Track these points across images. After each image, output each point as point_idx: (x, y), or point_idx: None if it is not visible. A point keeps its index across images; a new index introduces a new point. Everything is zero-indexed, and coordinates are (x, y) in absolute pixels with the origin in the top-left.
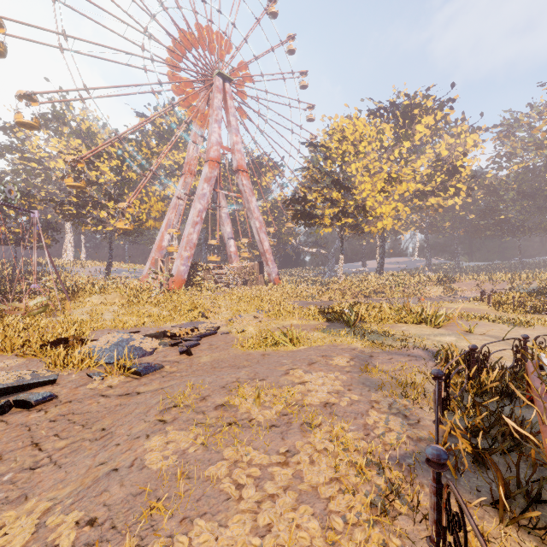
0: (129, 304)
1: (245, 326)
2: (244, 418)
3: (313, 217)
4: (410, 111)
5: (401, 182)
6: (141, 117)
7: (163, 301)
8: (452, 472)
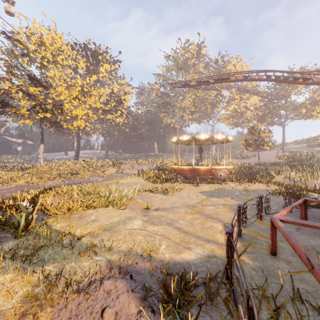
0: None
1: None
2: None
3: (6, 105)
4: (97, 56)
5: (91, 96)
6: None
7: None
8: None
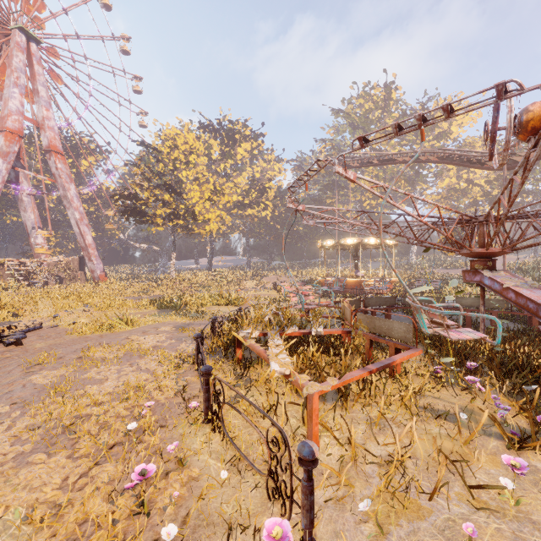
0: None
1: (76, 319)
2: (99, 359)
3: (145, 215)
4: (233, 135)
5: (224, 195)
6: None
7: None
8: (212, 353)
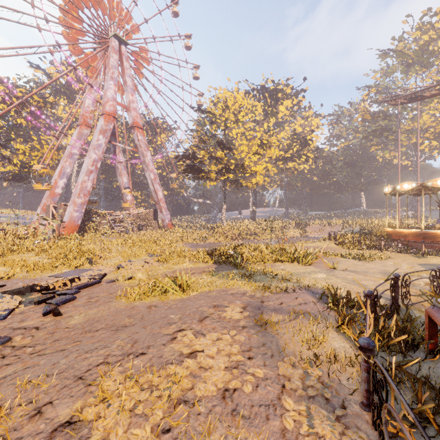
0: (5, 252)
1: (134, 273)
2: None
3: (201, 171)
4: (275, 94)
5: (270, 147)
6: (35, 68)
7: (47, 247)
8: None
